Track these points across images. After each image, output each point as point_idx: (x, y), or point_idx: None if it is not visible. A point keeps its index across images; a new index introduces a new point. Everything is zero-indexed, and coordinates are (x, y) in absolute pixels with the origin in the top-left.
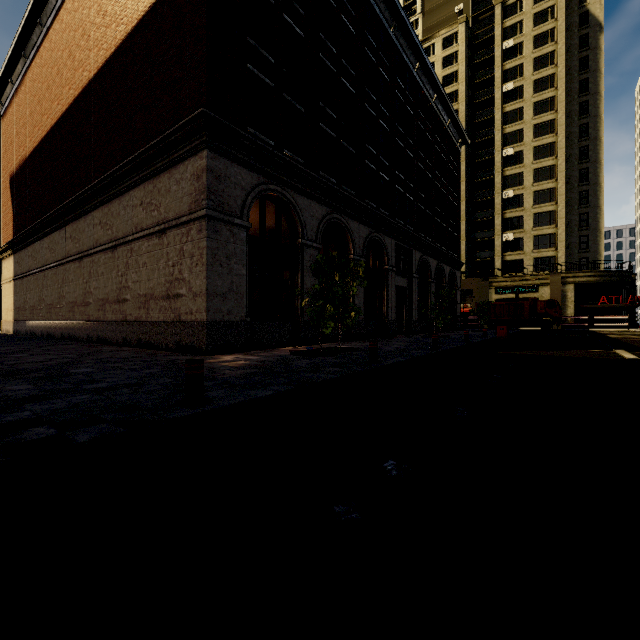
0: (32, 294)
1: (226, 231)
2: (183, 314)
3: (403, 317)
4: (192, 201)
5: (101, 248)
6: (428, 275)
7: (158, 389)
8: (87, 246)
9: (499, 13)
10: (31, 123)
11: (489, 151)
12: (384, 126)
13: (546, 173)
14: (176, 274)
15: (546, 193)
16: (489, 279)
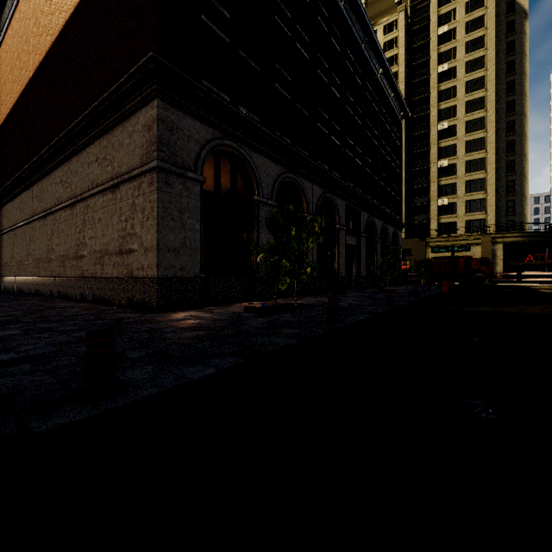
0: (5, 252)
1: (179, 184)
2: (135, 270)
3: (352, 273)
4: (143, 153)
5: (61, 206)
6: (374, 235)
7: (68, 364)
8: (50, 204)
9: (435, 2)
10: (5, 91)
11: (426, 125)
12: (335, 93)
13: (477, 145)
14: (128, 229)
15: (477, 162)
16: (426, 239)
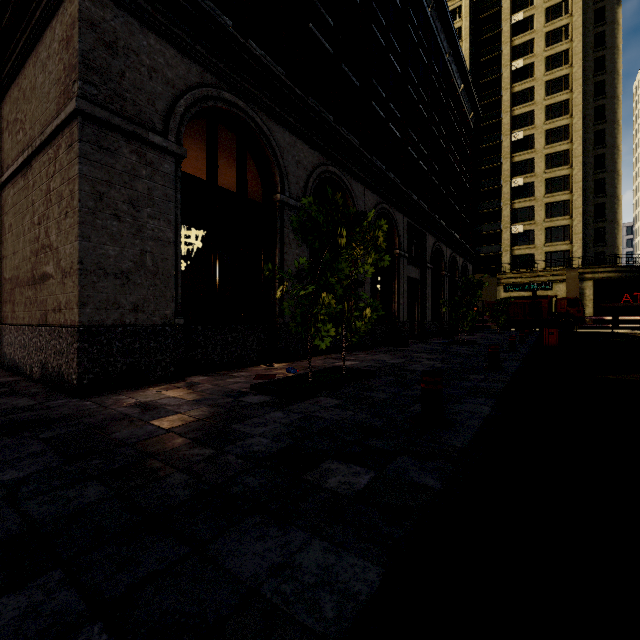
0: None
1: (129, 153)
2: (49, 311)
3: (415, 317)
4: (60, 92)
5: None
6: (441, 266)
7: None
8: None
9: None
10: None
11: (495, 136)
12: (395, 65)
13: (559, 159)
14: (42, 237)
15: (559, 181)
16: (497, 275)
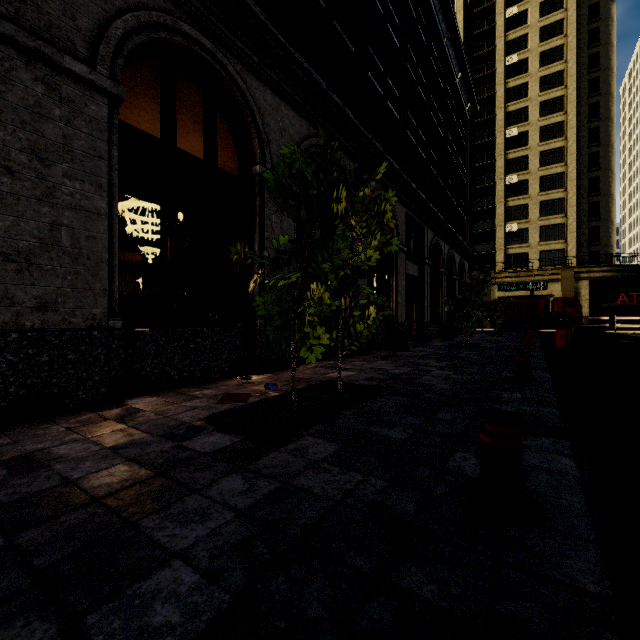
0: None
1: (31, 80)
2: None
3: (412, 317)
4: None
5: None
6: (439, 263)
7: None
8: None
9: None
10: None
11: (489, 132)
12: (393, 37)
13: (554, 156)
14: None
15: (554, 178)
16: (491, 274)
